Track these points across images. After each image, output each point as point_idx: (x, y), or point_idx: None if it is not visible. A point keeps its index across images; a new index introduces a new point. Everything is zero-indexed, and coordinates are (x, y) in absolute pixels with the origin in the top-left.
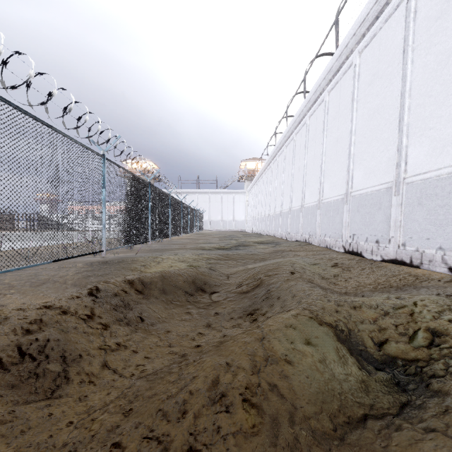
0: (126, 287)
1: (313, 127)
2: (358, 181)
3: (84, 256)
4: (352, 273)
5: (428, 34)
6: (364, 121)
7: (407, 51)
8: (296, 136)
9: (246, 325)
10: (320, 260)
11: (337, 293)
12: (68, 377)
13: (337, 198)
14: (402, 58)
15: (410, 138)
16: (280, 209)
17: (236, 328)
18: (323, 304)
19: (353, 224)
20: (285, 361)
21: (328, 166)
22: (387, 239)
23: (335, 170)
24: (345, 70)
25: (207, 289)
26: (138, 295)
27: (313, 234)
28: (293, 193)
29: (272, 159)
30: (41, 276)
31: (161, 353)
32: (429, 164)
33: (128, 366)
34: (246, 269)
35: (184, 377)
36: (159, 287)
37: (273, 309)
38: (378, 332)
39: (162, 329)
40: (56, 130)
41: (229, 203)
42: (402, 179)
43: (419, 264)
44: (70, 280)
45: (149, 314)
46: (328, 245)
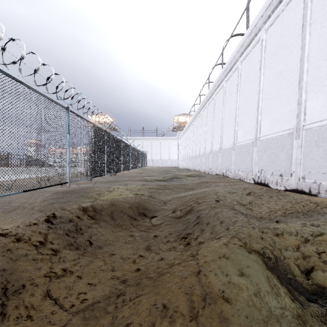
0: (80, 214)
1: (229, 89)
2: (265, 128)
3: (53, 186)
4: (263, 200)
5: (323, 11)
6: (270, 82)
7: (305, 26)
8: (215, 96)
9: (181, 248)
10: (237, 190)
11: (255, 218)
12: (5, 313)
13: (248, 141)
14: (302, 31)
15: (308, 94)
16: (203, 151)
17: (172, 251)
18: (249, 231)
19: (261, 161)
20: (223, 299)
21: (240, 118)
22: (289, 173)
23: (246, 121)
24: (254, 44)
25: (148, 214)
26: (89, 220)
27: (229, 169)
28: (213, 139)
29: (198, 114)
30: (13, 203)
31: (103, 278)
32: (325, 113)
33: (71, 294)
34: (179, 197)
35: (118, 323)
36: (108, 212)
37: (204, 234)
38: (303, 260)
39: (108, 252)
40: (27, 86)
41: (166, 147)
42: (301, 126)
43: (317, 193)
44: (37, 206)
45: (98, 238)
46: (241, 178)
